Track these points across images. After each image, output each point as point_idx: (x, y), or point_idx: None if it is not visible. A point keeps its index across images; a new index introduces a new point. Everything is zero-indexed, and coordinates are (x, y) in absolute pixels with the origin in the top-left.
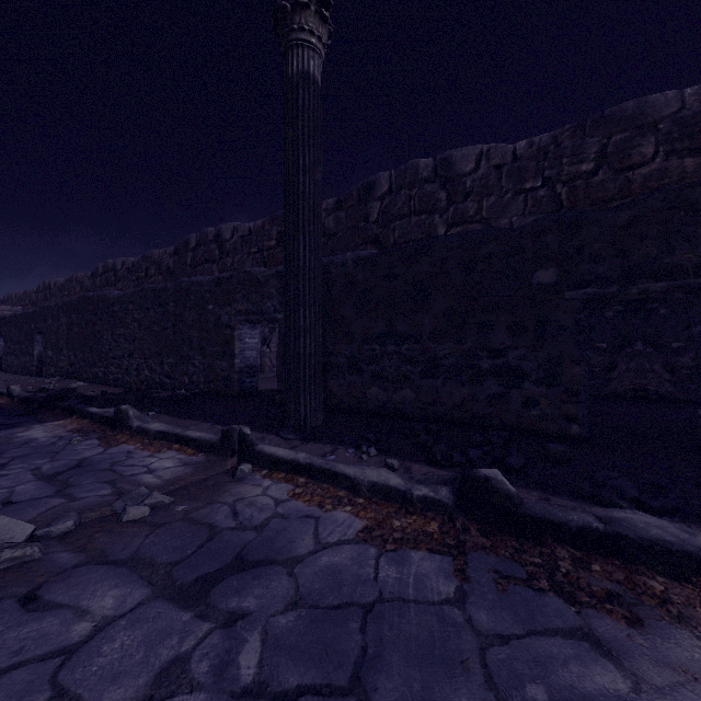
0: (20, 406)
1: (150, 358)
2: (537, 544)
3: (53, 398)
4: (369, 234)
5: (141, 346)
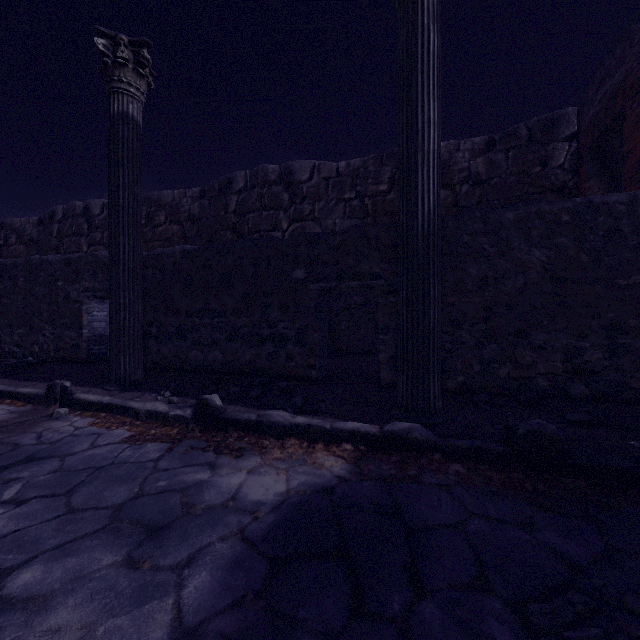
0: None
1: None
2: (226, 433)
3: None
4: (228, 222)
5: None
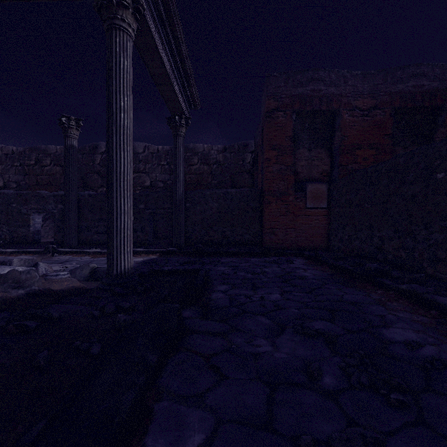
0: None
1: None
2: None
3: None
4: (95, 169)
5: None
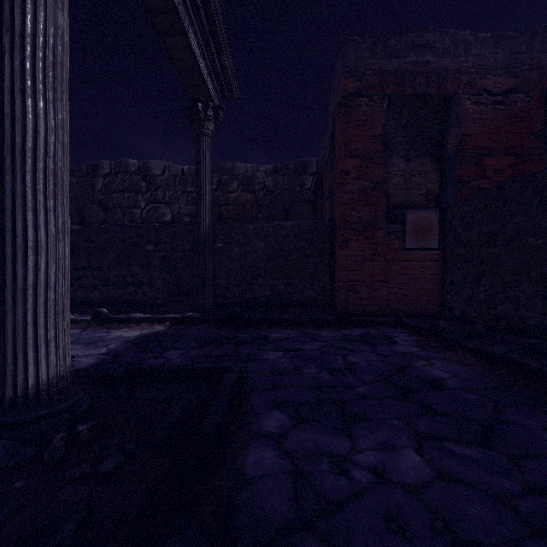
0: None
1: None
2: (111, 324)
3: None
4: (95, 198)
5: None
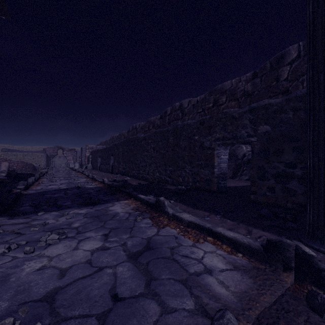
0: (108, 189)
1: (159, 167)
2: None
3: (121, 186)
4: (280, 88)
5: (155, 161)
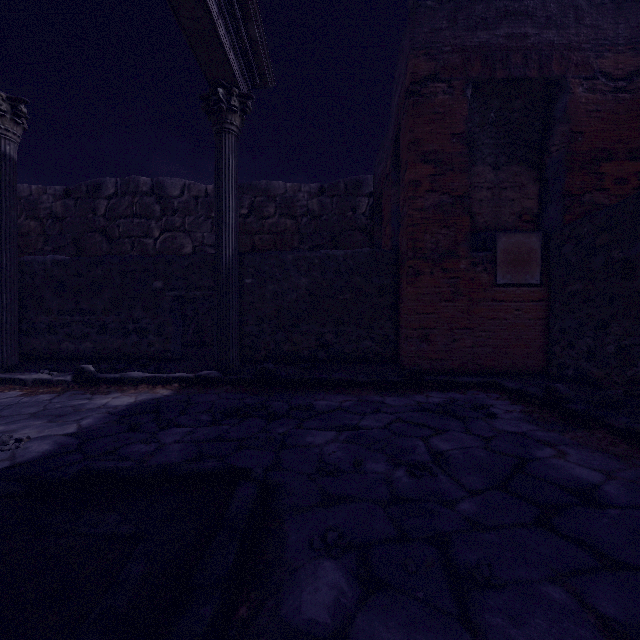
0: None
1: None
2: (98, 386)
3: None
4: (97, 225)
5: None
